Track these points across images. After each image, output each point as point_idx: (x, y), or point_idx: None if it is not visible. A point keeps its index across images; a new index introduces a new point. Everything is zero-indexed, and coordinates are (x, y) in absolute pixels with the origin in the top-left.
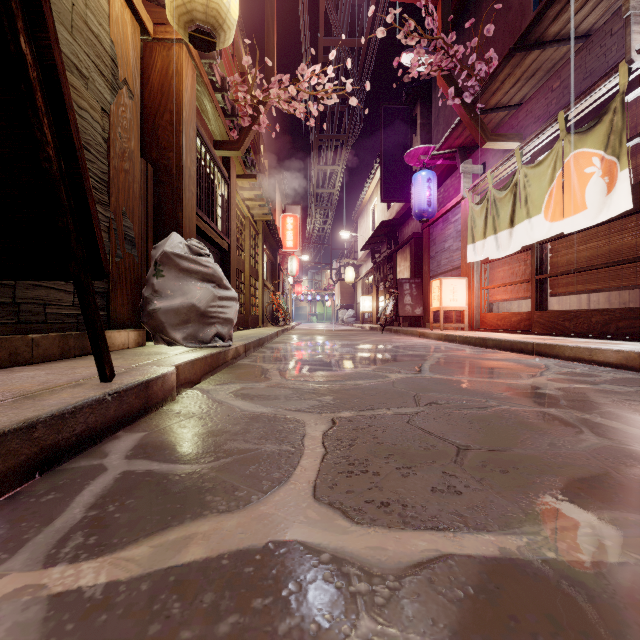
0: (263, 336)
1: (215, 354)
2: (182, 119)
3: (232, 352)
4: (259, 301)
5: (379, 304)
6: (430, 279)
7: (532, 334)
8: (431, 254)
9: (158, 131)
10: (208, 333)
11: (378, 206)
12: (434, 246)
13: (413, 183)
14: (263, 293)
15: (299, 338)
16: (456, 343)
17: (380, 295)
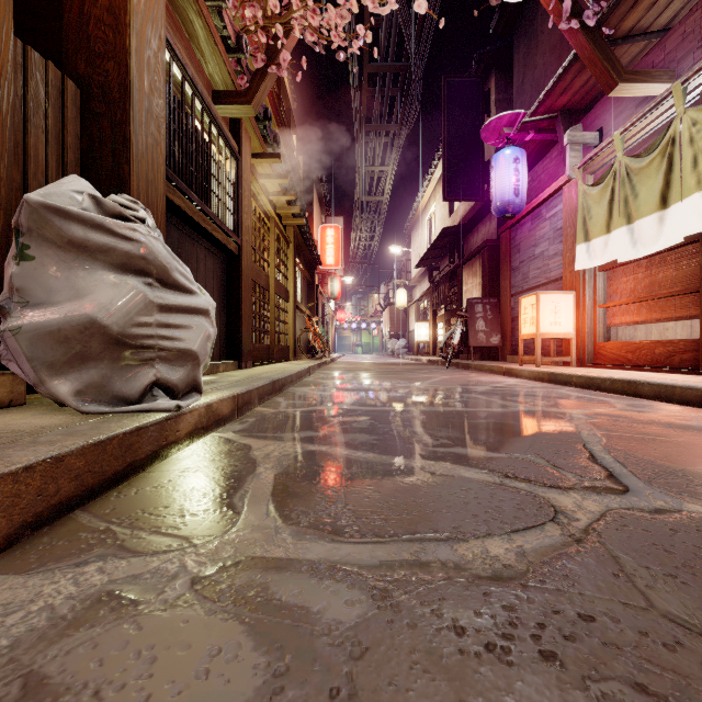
0: (282, 376)
1: (116, 437)
2: (129, 3)
3: (194, 417)
4: (290, 327)
5: (438, 332)
6: (511, 298)
7: None
8: (513, 265)
9: (88, 25)
10: (135, 381)
11: (436, 214)
12: (518, 254)
13: (493, 166)
14: (295, 317)
15: (339, 376)
16: (571, 386)
17: (439, 321)
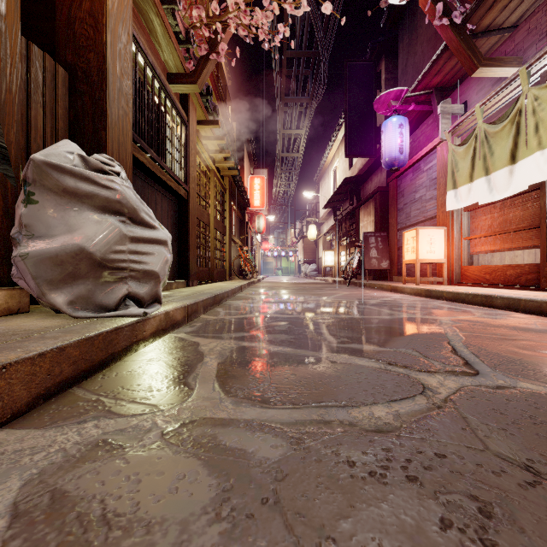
0: (221, 292)
1: (101, 335)
2: (105, 8)
3: (156, 322)
4: (226, 255)
5: (340, 258)
6: (397, 232)
7: (542, 290)
8: (398, 206)
9: (74, 25)
10: (113, 294)
11: (339, 167)
12: (402, 198)
13: (383, 130)
14: (230, 247)
15: (264, 292)
16: (442, 300)
17: (341, 250)
